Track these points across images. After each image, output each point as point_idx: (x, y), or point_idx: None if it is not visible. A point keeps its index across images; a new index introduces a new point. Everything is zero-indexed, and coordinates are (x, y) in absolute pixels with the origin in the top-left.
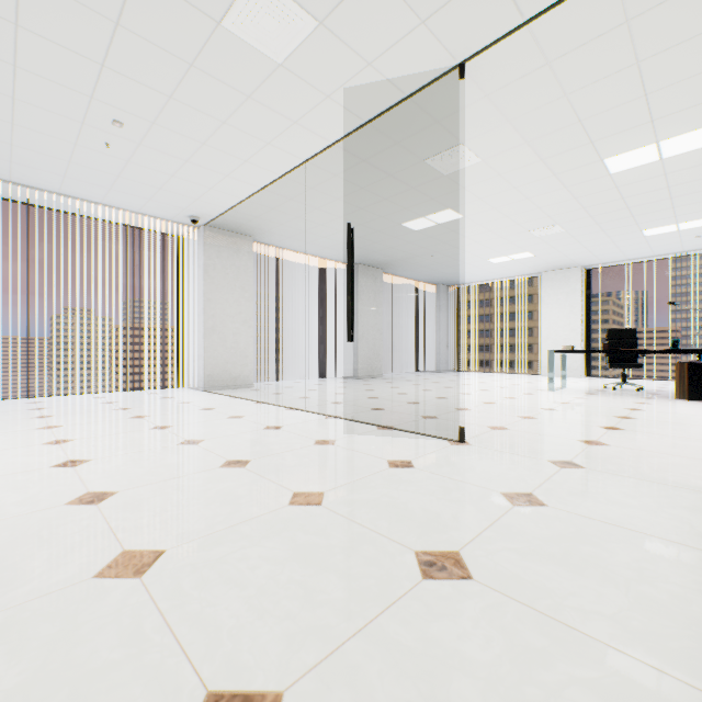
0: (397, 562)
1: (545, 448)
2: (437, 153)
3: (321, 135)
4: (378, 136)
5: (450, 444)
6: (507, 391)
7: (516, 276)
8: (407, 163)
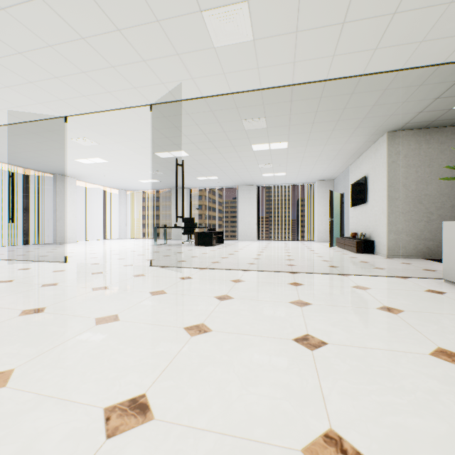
0: None
1: (99, 261)
2: (75, 138)
3: (1, 120)
4: (38, 127)
5: (59, 263)
6: (135, 246)
7: (160, 189)
8: (61, 138)
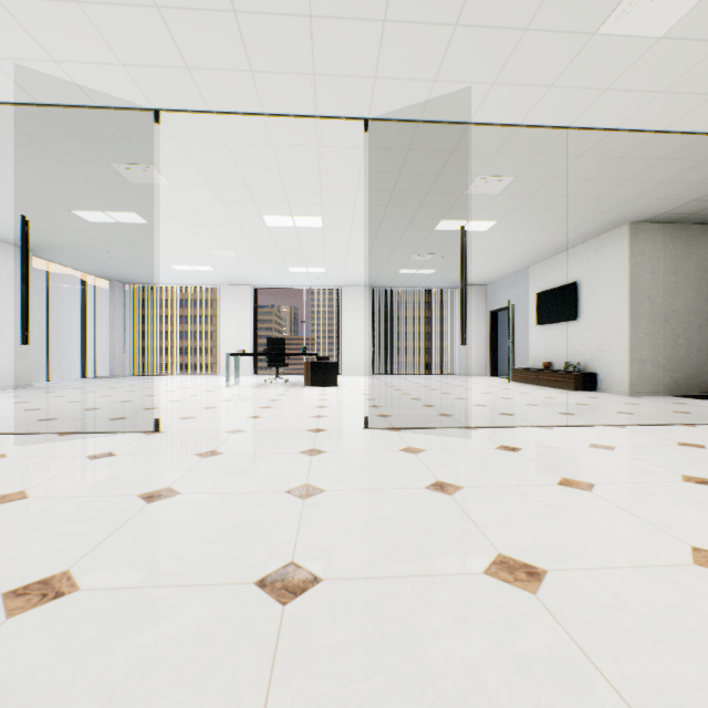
0: (126, 503)
1: (224, 425)
2: (126, 162)
3: None
4: (56, 122)
5: (147, 435)
6: (192, 390)
7: (198, 285)
8: (89, 159)
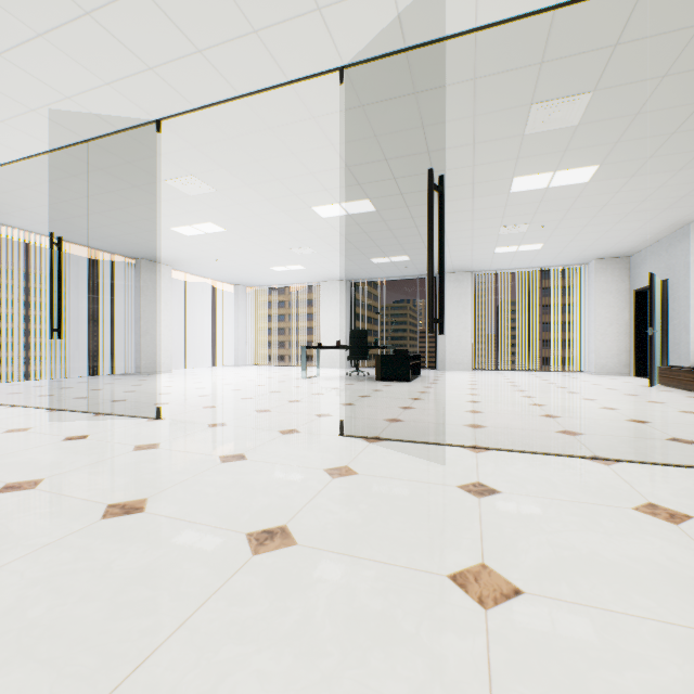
0: None
1: (222, 417)
2: (173, 177)
3: (41, 139)
4: (107, 153)
5: (146, 421)
6: (269, 380)
7: (302, 283)
8: (149, 180)
